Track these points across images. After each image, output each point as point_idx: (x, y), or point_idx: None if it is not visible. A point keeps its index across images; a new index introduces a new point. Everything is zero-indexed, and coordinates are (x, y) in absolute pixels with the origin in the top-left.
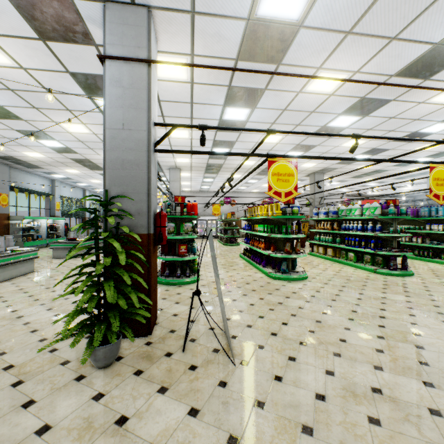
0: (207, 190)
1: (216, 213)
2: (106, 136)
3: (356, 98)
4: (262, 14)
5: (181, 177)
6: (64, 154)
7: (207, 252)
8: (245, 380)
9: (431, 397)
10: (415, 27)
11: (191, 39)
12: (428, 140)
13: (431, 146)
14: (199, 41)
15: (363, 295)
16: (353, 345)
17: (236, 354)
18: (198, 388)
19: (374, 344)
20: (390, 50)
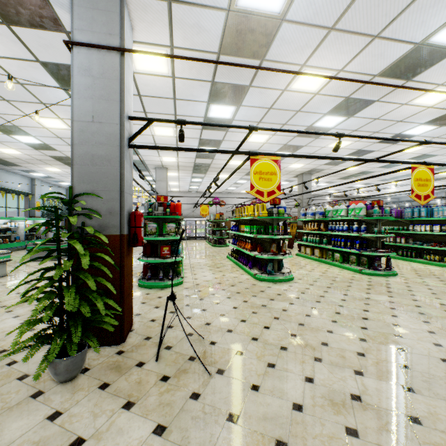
0: (196, 190)
1: (204, 213)
2: (74, 129)
3: (341, 97)
4: (243, 5)
5: (168, 177)
6: (42, 151)
7: (194, 254)
8: (220, 391)
9: (411, 403)
10: (397, 25)
11: (169, 30)
12: (410, 140)
13: (413, 146)
14: (178, 32)
15: (347, 296)
16: (335, 349)
17: (213, 362)
18: (167, 402)
19: (355, 347)
20: (373, 49)
